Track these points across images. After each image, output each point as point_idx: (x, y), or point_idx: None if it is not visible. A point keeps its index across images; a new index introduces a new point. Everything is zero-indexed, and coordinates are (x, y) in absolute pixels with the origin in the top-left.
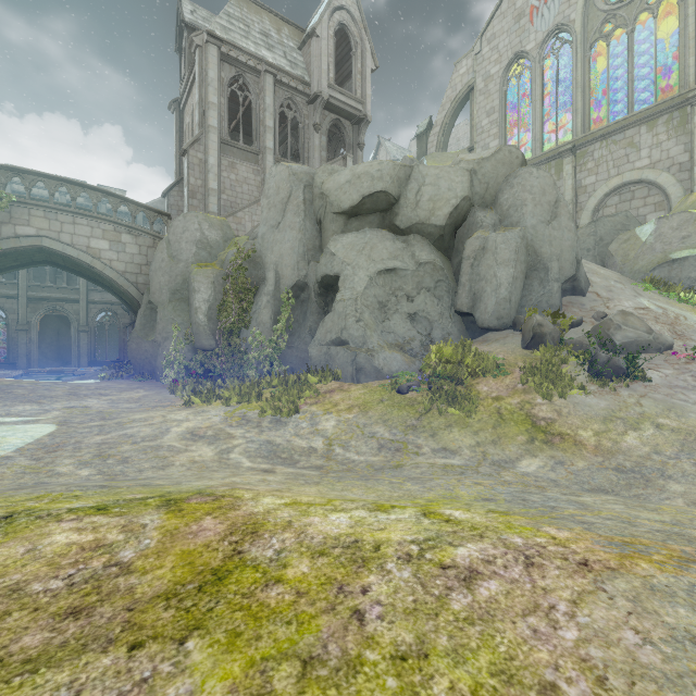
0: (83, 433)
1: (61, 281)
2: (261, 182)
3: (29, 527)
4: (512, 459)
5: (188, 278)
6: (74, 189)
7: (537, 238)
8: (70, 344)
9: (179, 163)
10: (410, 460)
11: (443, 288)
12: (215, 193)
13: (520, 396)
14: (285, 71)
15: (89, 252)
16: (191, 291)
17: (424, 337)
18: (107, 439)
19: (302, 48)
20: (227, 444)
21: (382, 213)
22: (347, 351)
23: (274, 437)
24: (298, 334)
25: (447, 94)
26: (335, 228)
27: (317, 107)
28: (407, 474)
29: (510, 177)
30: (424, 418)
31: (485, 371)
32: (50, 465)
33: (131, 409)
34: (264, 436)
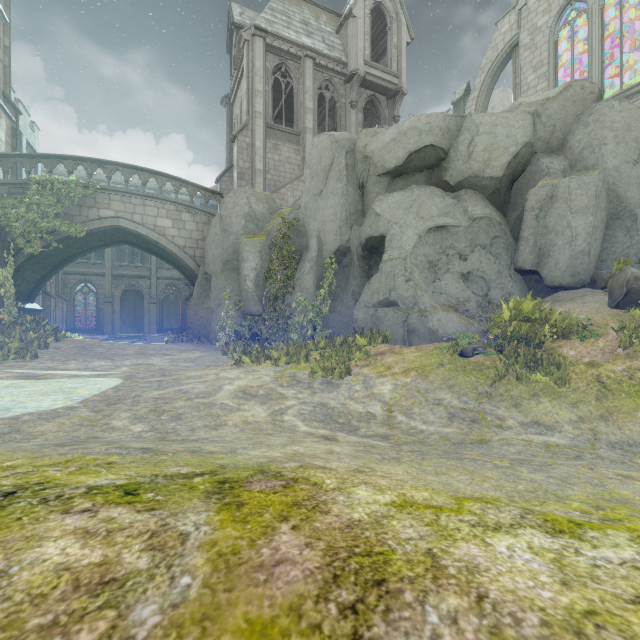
0: (143, 387)
1: (137, 261)
2: (301, 160)
3: (21, 520)
4: (638, 441)
5: (238, 249)
6: (144, 176)
7: (621, 181)
8: (143, 314)
9: (230, 152)
10: (495, 434)
11: (500, 245)
12: (261, 173)
13: (624, 362)
14: (323, 54)
15: (156, 230)
16: (241, 261)
17: (480, 298)
18: (163, 394)
19: (339, 31)
20: (280, 404)
21: (429, 170)
22: (397, 312)
23: (327, 400)
24: (340, 299)
25: (487, 55)
26: (378, 190)
27: (353, 84)
28: (499, 453)
29: (583, 115)
30: (499, 384)
31: (569, 332)
32: (107, 418)
33: (188, 367)
34: (317, 398)
